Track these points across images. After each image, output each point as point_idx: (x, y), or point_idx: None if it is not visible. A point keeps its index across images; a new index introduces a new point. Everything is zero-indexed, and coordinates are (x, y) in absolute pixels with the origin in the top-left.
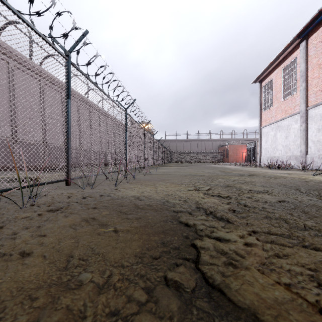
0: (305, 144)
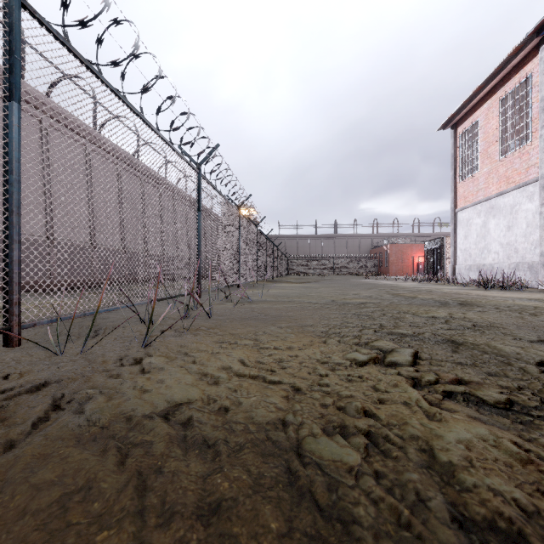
0: None
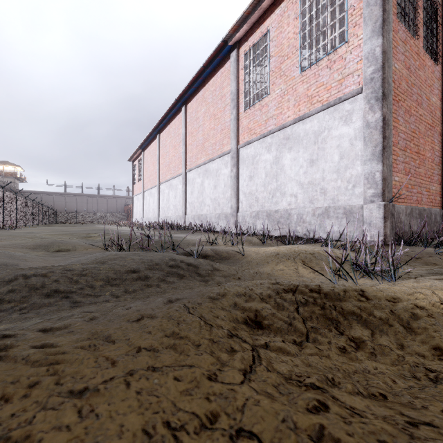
0: (143, 212)
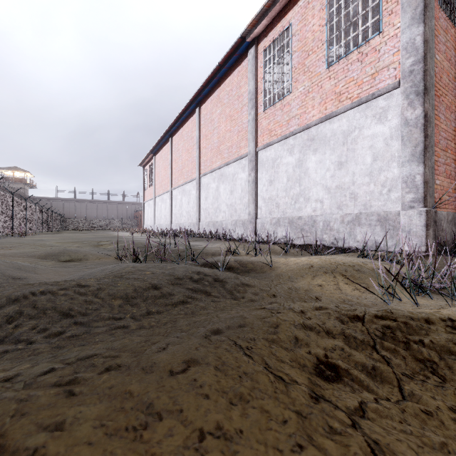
0: (154, 218)
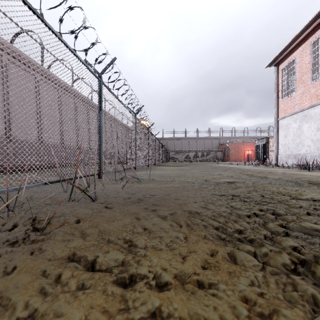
0: None
